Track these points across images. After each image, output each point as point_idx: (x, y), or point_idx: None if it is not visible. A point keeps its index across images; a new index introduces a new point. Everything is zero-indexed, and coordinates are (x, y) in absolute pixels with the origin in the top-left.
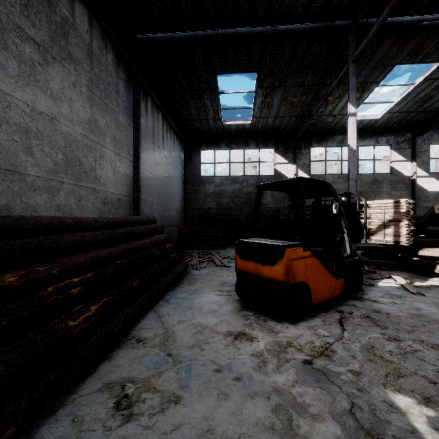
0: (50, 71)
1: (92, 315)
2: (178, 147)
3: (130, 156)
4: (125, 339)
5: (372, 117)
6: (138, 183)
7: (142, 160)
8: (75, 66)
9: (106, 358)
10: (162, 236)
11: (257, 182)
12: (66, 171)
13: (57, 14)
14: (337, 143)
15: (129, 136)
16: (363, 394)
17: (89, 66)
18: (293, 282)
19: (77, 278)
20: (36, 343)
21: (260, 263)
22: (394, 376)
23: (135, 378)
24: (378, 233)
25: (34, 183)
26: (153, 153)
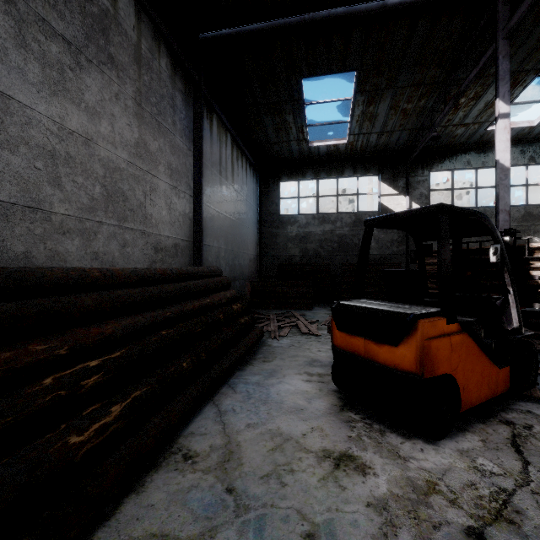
0: (84, 78)
1: (113, 421)
2: (252, 178)
3: (190, 189)
4: (166, 453)
5: (526, 124)
6: (200, 224)
7: (205, 195)
8: (118, 72)
9: (134, 488)
10: (228, 294)
11: (355, 221)
12: (106, 208)
13: (94, 4)
14: (470, 164)
15: (189, 164)
16: None
17: (136, 72)
18: (431, 374)
19: (97, 360)
20: (3, 484)
21: (374, 340)
22: None
23: (171, 537)
24: None
25: (63, 224)
26: (220, 186)
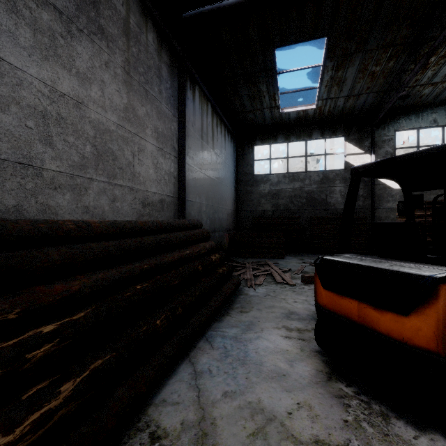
0: (75, 46)
1: (61, 404)
2: (230, 143)
3: (175, 151)
4: (132, 429)
5: None
6: (183, 182)
7: (189, 157)
8: (108, 42)
9: None
10: (207, 245)
11: (322, 179)
12: (96, 166)
13: None
14: (436, 122)
15: (174, 129)
16: None
17: (125, 44)
18: None
19: (54, 323)
20: None
21: (373, 304)
22: None
23: None
24: None
25: (55, 180)
26: (202, 149)
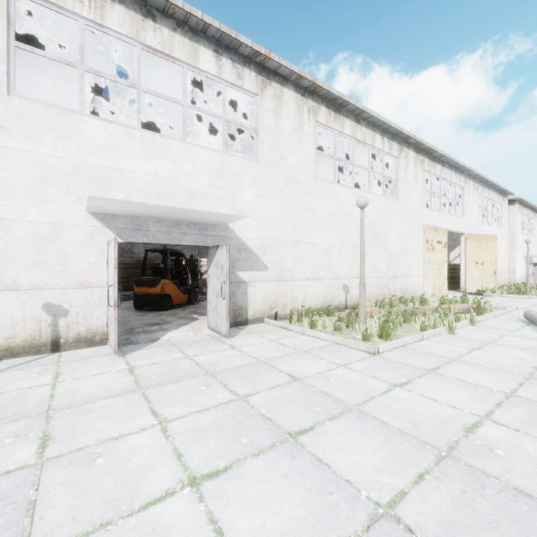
0: None
1: None
2: None
3: None
4: None
5: None
6: None
7: None
8: None
9: None
10: None
11: None
12: None
13: None
14: None
15: None
16: (185, 316)
17: None
18: (164, 293)
19: None
20: None
21: (149, 287)
22: (195, 313)
23: None
24: (205, 274)
25: None
26: None
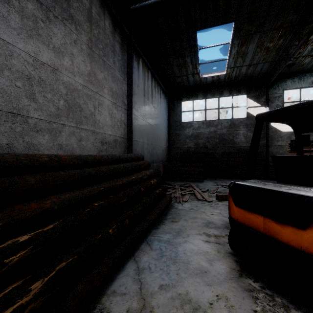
0: (52, 28)
1: (31, 300)
2: (164, 100)
3: (125, 105)
4: None
5: None
6: (131, 127)
7: (134, 109)
8: (76, 26)
9: None
10: (148, 172)
11: (230, 125)
12: (67, 115)
13: None
14: None
15: (124, 89)
16: None
17: (89, 27)
18: None
19: (29, 234)
20: None
21: (276, 220)
22: None
23: None
24: None
25: (37, 125)
26: (144, 103)
